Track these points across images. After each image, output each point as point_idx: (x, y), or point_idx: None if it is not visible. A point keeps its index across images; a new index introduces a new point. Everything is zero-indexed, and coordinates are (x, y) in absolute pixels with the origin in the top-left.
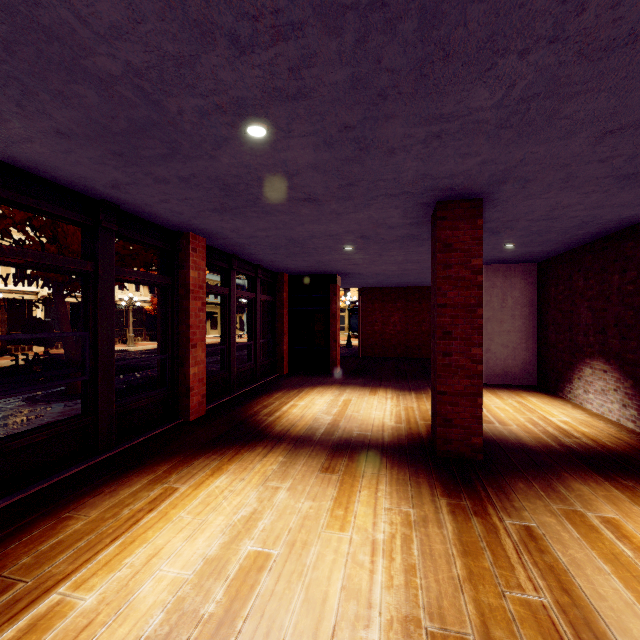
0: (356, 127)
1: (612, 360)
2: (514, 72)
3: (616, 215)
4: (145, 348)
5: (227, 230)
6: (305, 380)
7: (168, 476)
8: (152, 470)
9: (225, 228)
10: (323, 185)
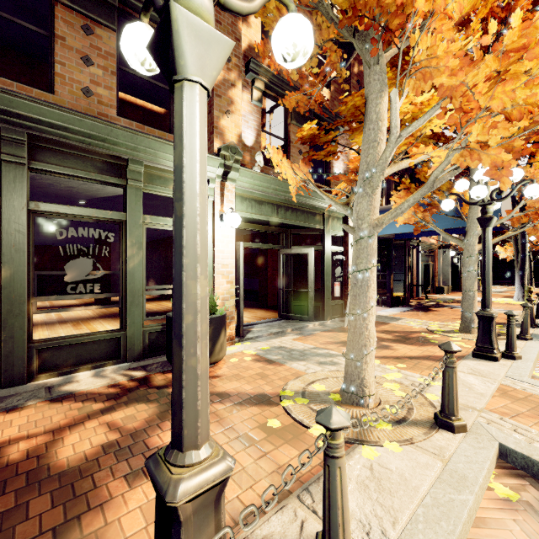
0: (80, 223)
1: (154, 278)
2: (113, 225)
3: (150, 238)
4: None
5: None
6: None
7: None
8: None
9: None
10: (62, 225)
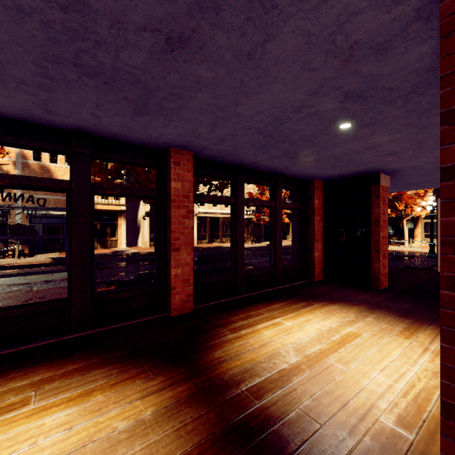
0: None
1: None
2: None
3: None
4: (247, 246)
5: (190, 137)
6: (329, 292)
7: (54, 380)
8: (62, 366)
9: (184, 135)
10: None
